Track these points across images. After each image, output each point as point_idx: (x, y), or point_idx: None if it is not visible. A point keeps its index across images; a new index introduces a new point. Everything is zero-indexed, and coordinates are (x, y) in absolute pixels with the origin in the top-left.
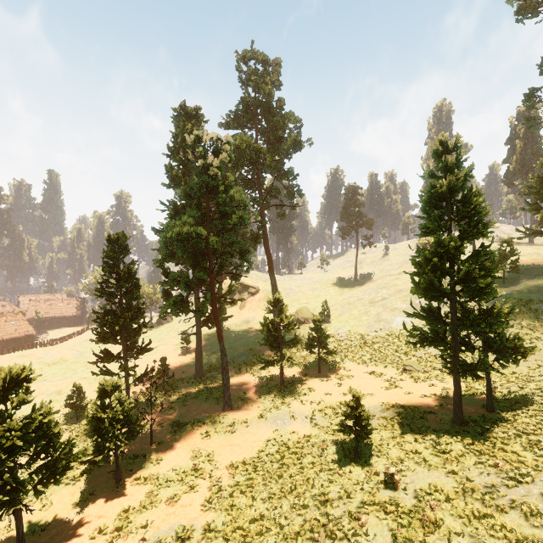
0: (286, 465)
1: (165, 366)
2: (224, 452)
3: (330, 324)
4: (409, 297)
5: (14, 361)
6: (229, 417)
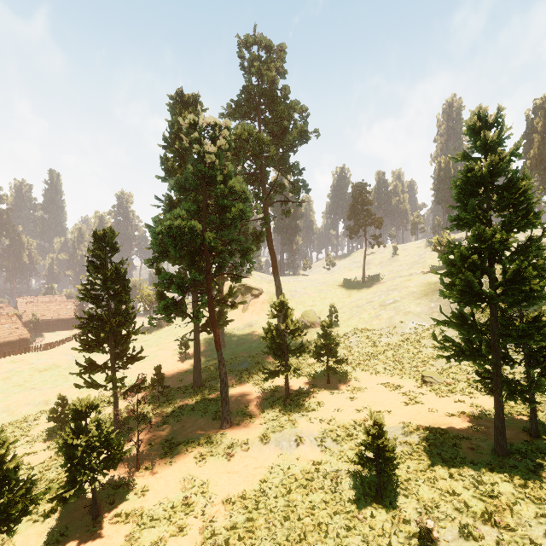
0: (293, 502)
1: (160, 375)
2: (220, 481)
3: (338, 328)
4: (423, 300)
5: (4, 367)
6: (227, 436)
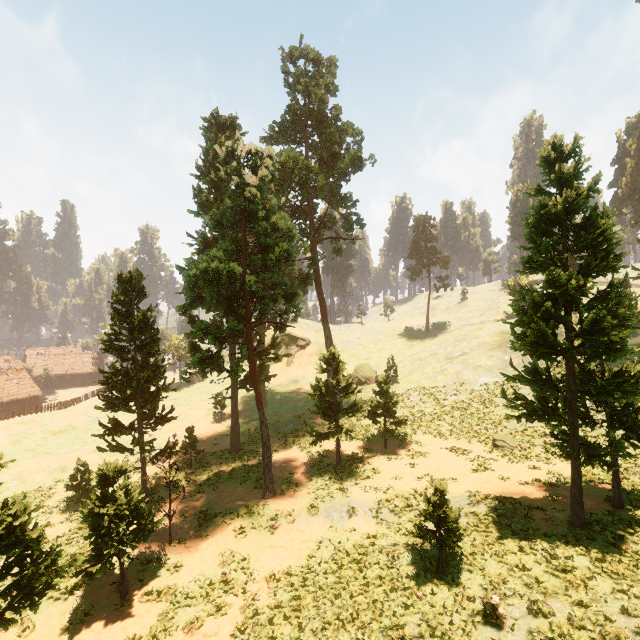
0: (344, 579)
1: (193, 437)
2: (263, 556)
3: (397, 385)
4: (496, 352)
5: (13, 429)
6: (271, 507)
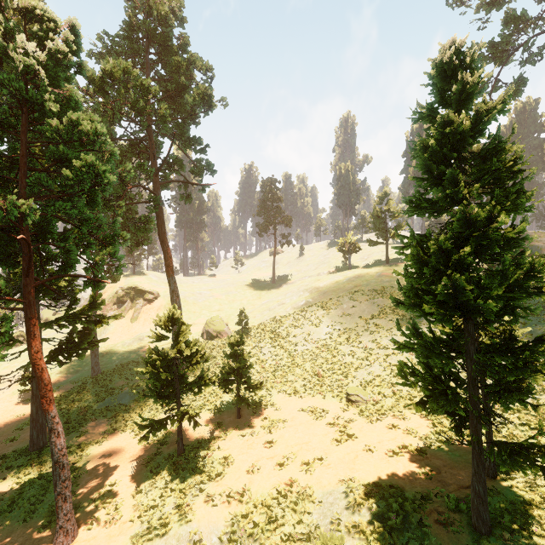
0: None
1: None
2: None
3: (249, 337)
4: (335, 301)
5: None
6: None
